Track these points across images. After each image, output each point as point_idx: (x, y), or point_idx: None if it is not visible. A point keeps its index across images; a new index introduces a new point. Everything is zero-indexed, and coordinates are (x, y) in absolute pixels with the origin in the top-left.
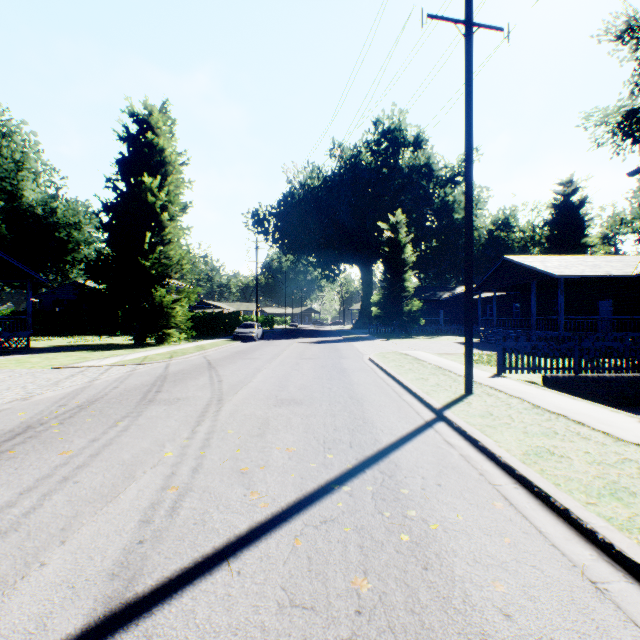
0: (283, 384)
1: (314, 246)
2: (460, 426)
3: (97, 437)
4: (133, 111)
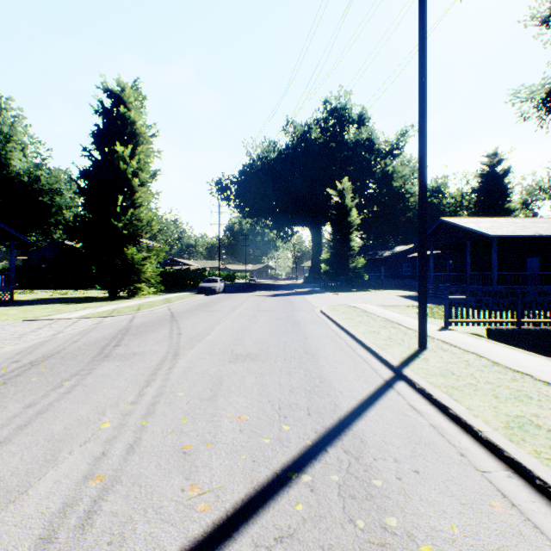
0: (239, 337)
1: (270, 211)
2: (424, 388)
3: (35, 401)
4: (107, 87)
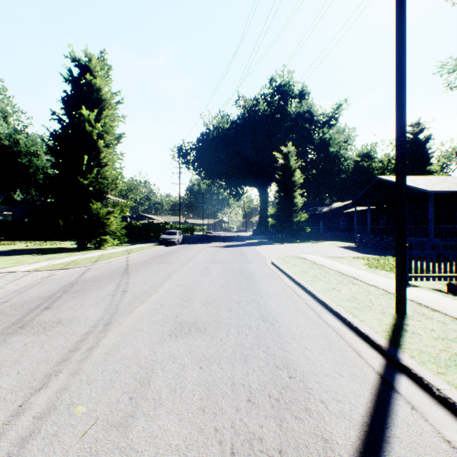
0: (188, 296)
1: (224, 173)
2: (455, 401)
3: None
4: (75, 57)
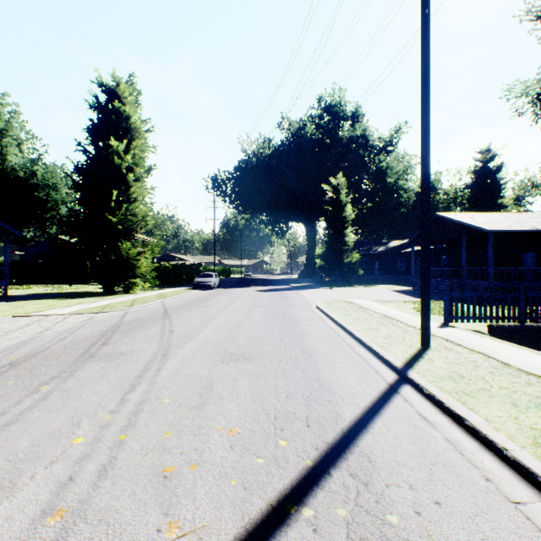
0: (233, 335)
1: (265, 206)
2: (434, 394)
3: (5, 410)
4: (102, 82)
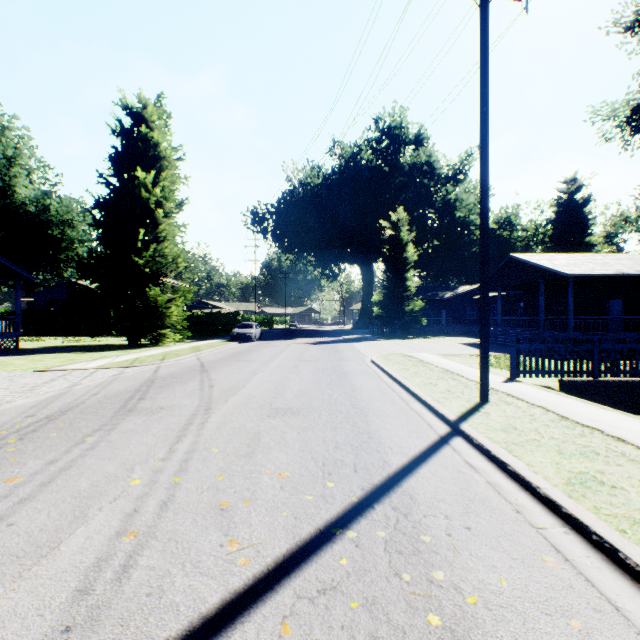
0: (279, 390)
1: (314, 245)
2: (482, 444)
3: (56, 458)
4: (126, 104)
